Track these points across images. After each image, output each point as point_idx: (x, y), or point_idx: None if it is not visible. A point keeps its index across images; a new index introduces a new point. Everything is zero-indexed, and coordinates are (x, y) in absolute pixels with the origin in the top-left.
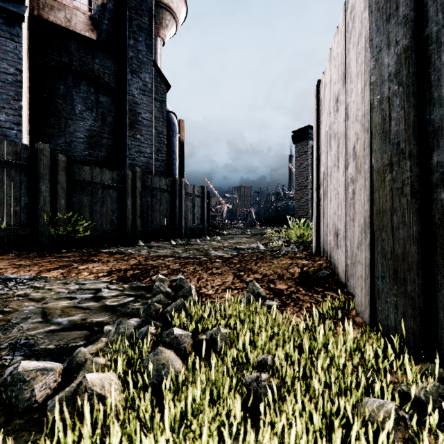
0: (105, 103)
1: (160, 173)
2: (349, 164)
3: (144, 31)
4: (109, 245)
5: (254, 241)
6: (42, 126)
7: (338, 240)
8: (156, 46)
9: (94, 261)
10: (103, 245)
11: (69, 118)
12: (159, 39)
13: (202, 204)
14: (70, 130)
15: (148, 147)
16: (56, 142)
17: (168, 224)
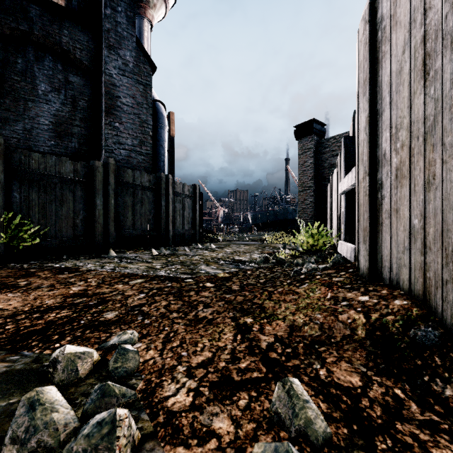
0: (76, 83)
1: (144, 169)
2: None
3: (124, 0)
4: (70, 256)
5: (255, 249)
6: None
7: None
8: (142, 28)
9: (13, 289)
10: (61, 257)
11: (30, 100)
12: (146, 20)
13: (194, 206)
14: (30, 114)
15: (128, 138)
16: (12, 128)
17: (152, 229)
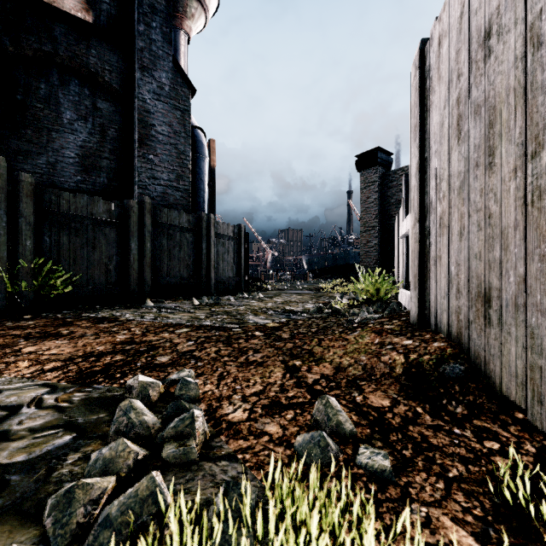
0: (105, 110)
1: (182, 207)
2: (544, 144)
3: (159, 14)
4: (103, 306)
5: (308, 299)
6: (14, 139)
7: (493, 309)
8: (178, 41)
9: (58, 337)
10: (93, 307)
11: (54, 130)
12: (182, 32)
13: (239, 249)
14: (55, 146)
15: (164, 171)
16: (34, 162)
17: (192, 276)
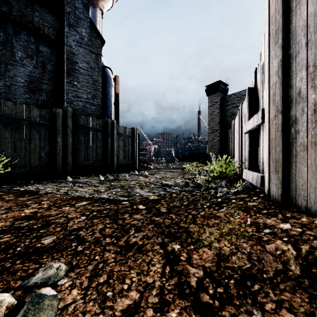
0: (45, 52)
1: (96, 116)
2: None
3: None
4: (36, 181)
5: (177, 175)
6: None
7: None
8: (95, 14)
9: None
10: (28, 182)
11: (9, 64)
12: (98, 9)
13: (133, 143)
14: (10, 75)
15: (84, 93)
16: None
17: (101, 160)
